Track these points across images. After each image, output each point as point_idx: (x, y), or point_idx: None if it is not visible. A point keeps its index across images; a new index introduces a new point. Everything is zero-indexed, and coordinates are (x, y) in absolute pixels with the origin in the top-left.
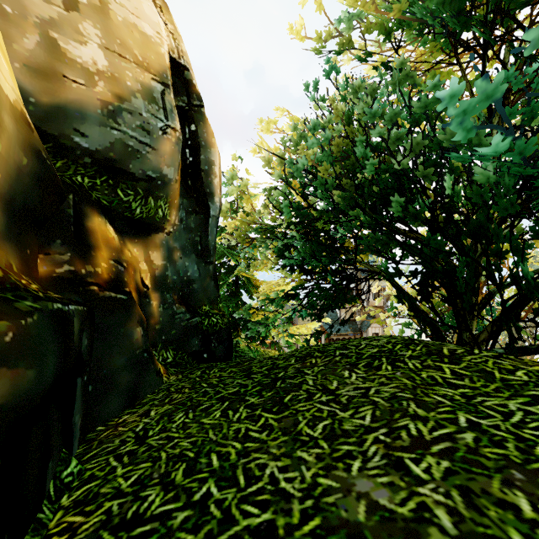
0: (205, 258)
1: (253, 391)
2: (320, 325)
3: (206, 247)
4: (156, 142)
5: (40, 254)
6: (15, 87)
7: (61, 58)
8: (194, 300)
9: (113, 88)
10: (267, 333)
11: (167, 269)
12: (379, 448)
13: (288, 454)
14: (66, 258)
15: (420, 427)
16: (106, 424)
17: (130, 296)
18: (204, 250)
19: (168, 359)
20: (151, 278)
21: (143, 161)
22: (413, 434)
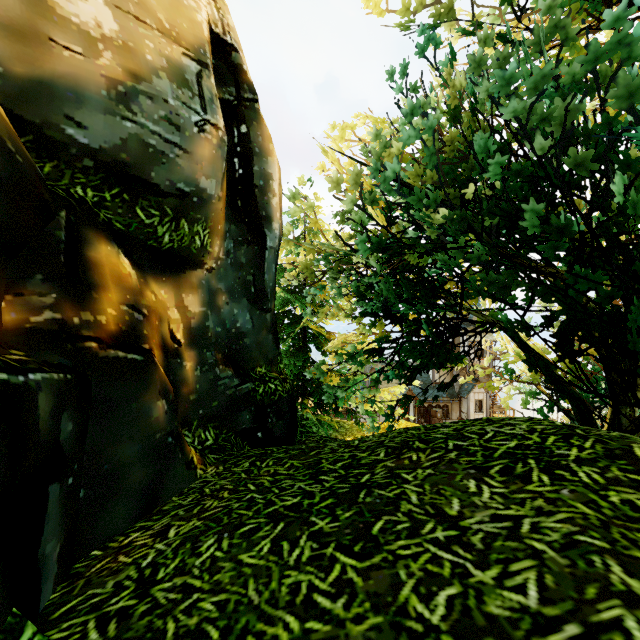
0: (261, 303)
1: (321, 506)
2: (408, 389)
3: (262, 289)
4: (189, 143)
5: (6, 295)
6: None
7: (46, 14)
8: (245, 359)
9: (125, 62)
10: (342, 401)
11: (207, 317)
12: None
13: None
14: (49, 302)
15: None
16: (106, 545)
17: (147, 355)
18: (258, 293)
19: (208, 441)
20: (184, 330)
21: (171, 168)
22: None
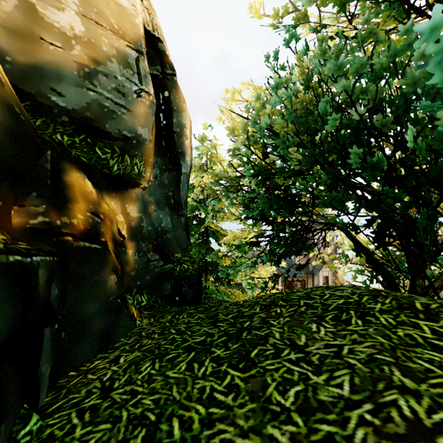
0: (178, 211)
1: (218, 341)
2: (277, 268)
3: (178, 201)
4: (131, 104)
5: (14, 206)
6: None
7: (38, 22)
8: (167, 248)
9: (89, 52)
10: (232, 277)
11: (142, 220)
12: (367, 433)
13: (257, 429)
14: (41, 210)
15: (414, 405)
16: (78, 368)
17: (104, 245)
18: (176, 204)
19: (143, 302)
20: (127, 229)
21: (119, 121)
22: (406, 415)
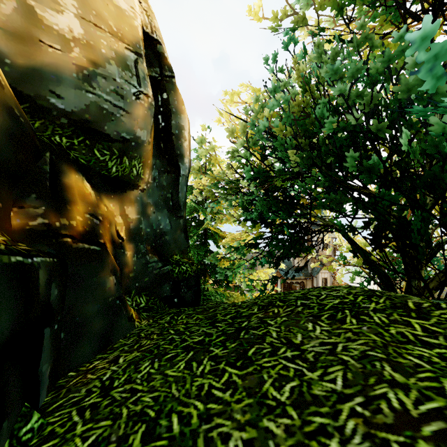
0: (176, 212)
1: (217, 341)
2: (276, 270)
3: (177, 203)
4: (129, 106)
5: (13, 208)
6: None
7: (37, 24)
8: (166, 250)
9: (88, 55)
10: (231, 279)
11: (141, 222)
12: (358, 424)
13: (253, 422)
14: (41, 212)
15: (402, 397)
16: (78, 369)
17: (103, 247)
18: (175, 206)
19: (141, 304)
20: (126, 230)
21: (117, 123)
22: (395, 406)
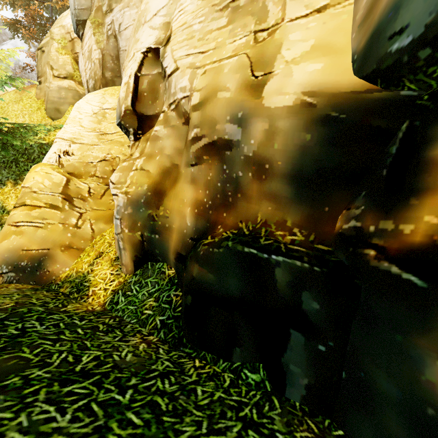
0: None
1: None
2: None
3: None
4: None
5: (344, 210)
6: (335, 67)
7: None
8: None
9: None
10: None
11: None
12: None
13: (42, 436)
14: (358, 213)
15: None
16: None
17: None
18: None
19: None
20: None
21: None
22: None
